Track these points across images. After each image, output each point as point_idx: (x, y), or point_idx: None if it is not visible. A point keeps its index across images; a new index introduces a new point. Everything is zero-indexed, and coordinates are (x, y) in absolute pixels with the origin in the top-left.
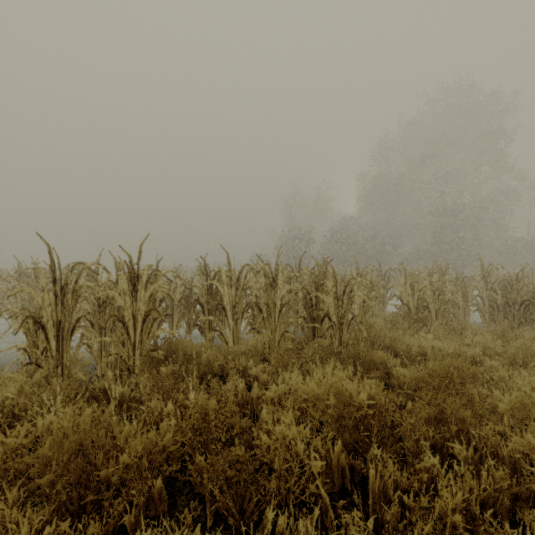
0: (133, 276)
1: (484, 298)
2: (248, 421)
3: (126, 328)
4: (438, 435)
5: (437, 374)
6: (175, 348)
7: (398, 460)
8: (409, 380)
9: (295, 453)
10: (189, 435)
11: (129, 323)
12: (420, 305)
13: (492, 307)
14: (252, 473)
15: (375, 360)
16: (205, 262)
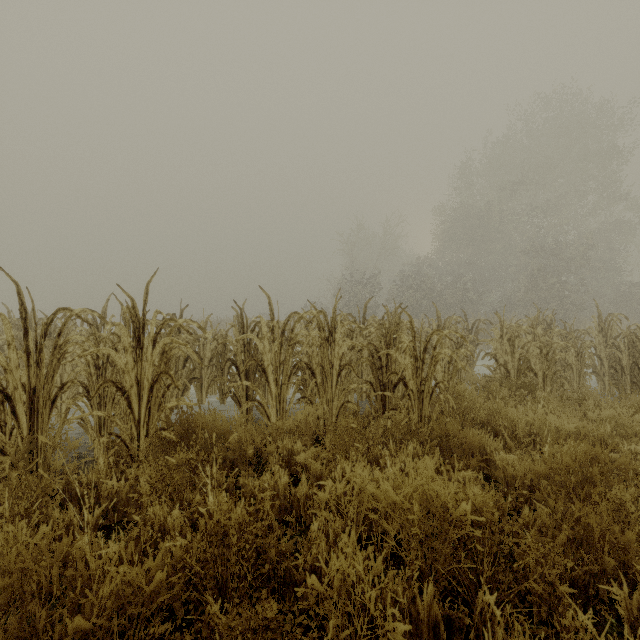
0: (137, 326)
1: (602, 358)
2: (290, 542)
3: (127, 399)
4: (580, 567)
5: (568, 468)
6: (195, 425)
7: (522, 610)
8: (520, 474)
9: (361, 601)
10: (196, 569)
11: (132, 392)
12: (522, 366)
13: (615, 369)
14: (294, 632)
15: (471, 444)
16: (240, 309)
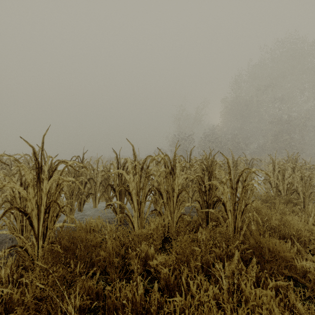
0: (37, 167)
1: None
2: None
3: (29, 219)
4: None
5: None
6: (77, 238)
7: None
8: None
9: None
10: None
11: (33, 213)
12: (291, 189)
13: None
14: None
15: (284, 257)
16: (116, 153)
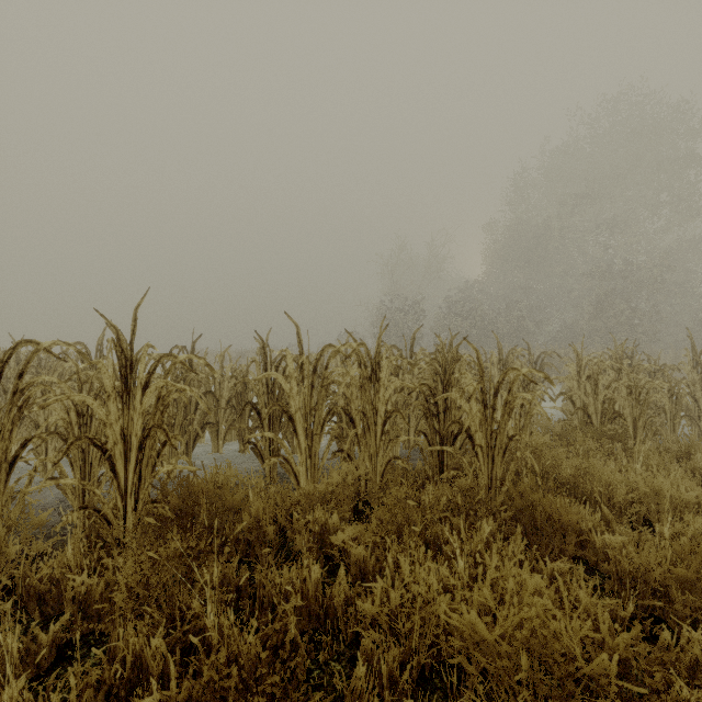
0: (123, 364)
1: (698, 398)
2: (324, 701)
3: (109, 460)
4: None
5: None
6: (198, 495)
7: None
8: (641, 569)
9: None
10: None
11: (116, 450)
12: (609, 411)
13: None
14: None
15: (567, 524)
16: (263, 341)
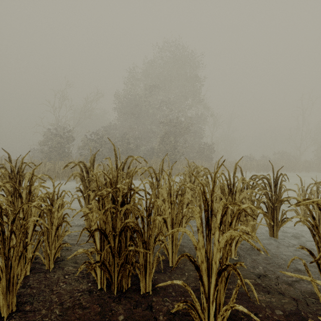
0: None
1: None
2: None
3: None
4: None
5: None
6: None
7: None
8: None
9: None
10: None
11: None
12: None
13: None
14: None
15: None
16: None
